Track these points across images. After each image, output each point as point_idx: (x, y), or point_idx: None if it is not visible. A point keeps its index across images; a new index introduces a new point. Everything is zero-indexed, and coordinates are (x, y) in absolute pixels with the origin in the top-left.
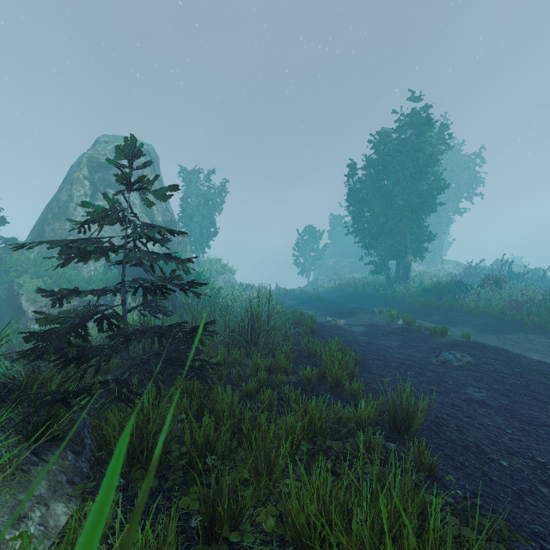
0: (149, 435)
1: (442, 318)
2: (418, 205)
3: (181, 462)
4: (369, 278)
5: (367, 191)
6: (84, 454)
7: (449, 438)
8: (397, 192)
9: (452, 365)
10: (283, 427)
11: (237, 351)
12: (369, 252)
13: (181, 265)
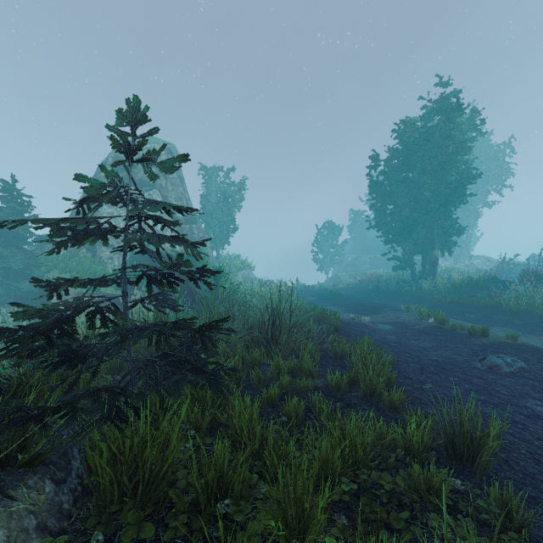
0: (146, 463)
1: (477, 316)
2: (446, 197)
3: (187, 498)
4: (391, 273)
5: (390, 182)
6: (68, 482)
7: (526, 471)
8: (424, 182)
9: (501, 371)
10: (316, 456)
11: (257, 351)
12: (393, 246)
13: (191, 249)
